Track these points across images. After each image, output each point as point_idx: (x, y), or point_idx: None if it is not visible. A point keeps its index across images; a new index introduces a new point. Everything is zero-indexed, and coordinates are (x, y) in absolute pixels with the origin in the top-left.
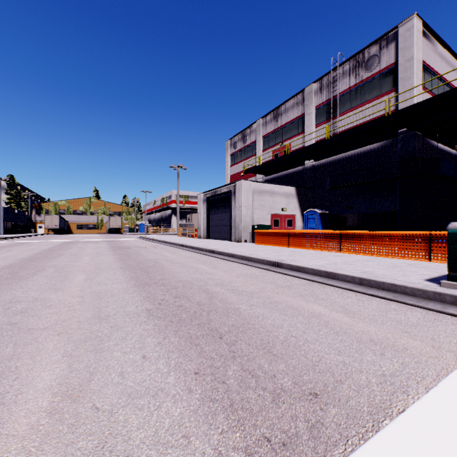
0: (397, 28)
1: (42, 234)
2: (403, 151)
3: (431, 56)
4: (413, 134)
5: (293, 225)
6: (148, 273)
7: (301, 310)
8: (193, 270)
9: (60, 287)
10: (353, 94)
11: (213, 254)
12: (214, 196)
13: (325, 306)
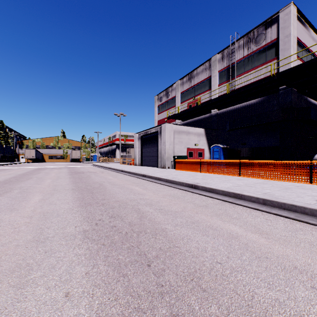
0: (278, 13)
1: (23, 162)
2: (283, 102)
3: (302, 34)
4: (290, 90)
5: (203, 156)
6: (92, 194)
7: (220, 230)
8: (128, 191)
9: (16, 207)
10: (246, 62)
11: (144, 178)
12: (146, 135)
13: (240, 226)
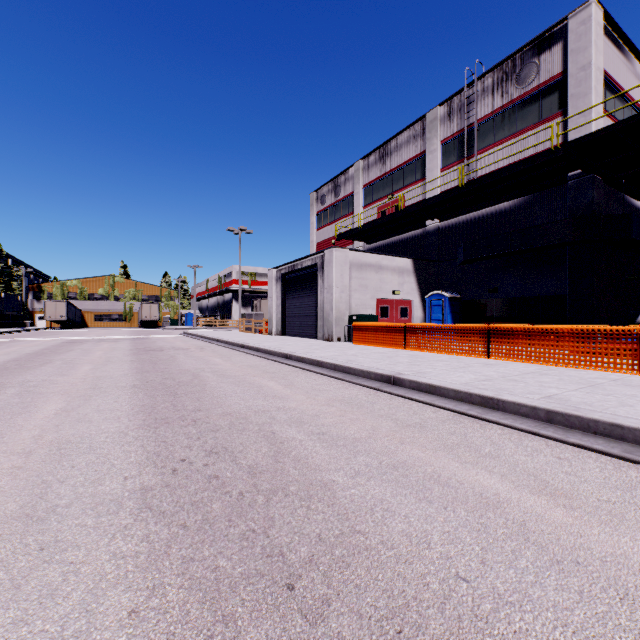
0: (565, 21)
1: (41, 328)
2: (574, 204)
3: (615, 64)
4: (591, 179)
5: (410, 315)
6: (174, 398)
7: (458, 487)
8: (253, 390)
9: (1, 429)
10: (498, 121)
11: (288, 361)
12: (292, 273)
13: (501, 476)
